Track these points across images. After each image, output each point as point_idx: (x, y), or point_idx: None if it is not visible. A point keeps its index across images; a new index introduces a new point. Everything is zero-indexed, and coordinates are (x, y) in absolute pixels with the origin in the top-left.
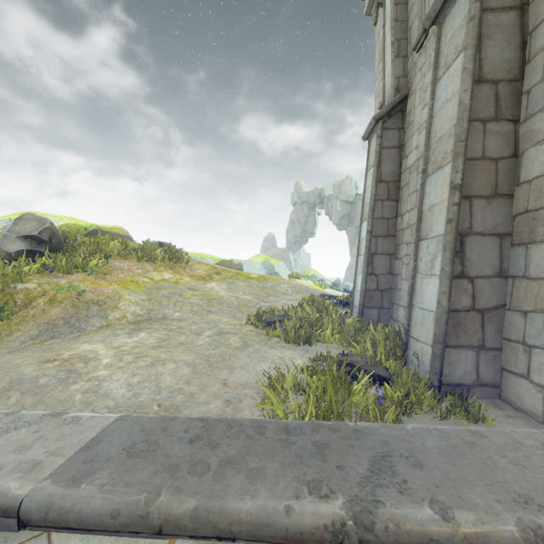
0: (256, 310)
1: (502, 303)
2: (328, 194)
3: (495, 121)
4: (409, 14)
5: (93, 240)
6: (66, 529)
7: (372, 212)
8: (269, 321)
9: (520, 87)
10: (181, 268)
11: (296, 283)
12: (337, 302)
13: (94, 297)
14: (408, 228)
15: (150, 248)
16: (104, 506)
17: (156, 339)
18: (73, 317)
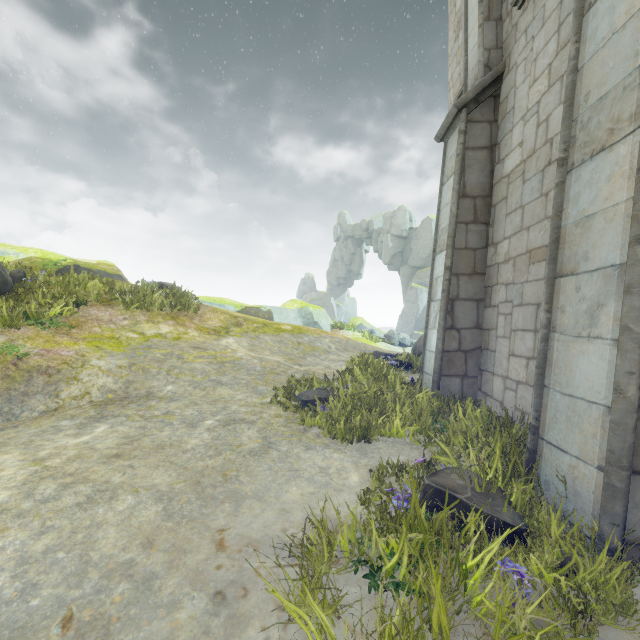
0: (287, 379)
1: None
2: (377, 227)
3: None
4: None
5: (62, 279)
6: None
7: (453, 239)
8: (306, 400)
9: None
10: (187, 317)
11: (341, 337)
12: (397, 363)
13: (43, 363)
14: (507, 262)
15: (145, 291)
16: None
17: (120, 438)
18: (1, 396)
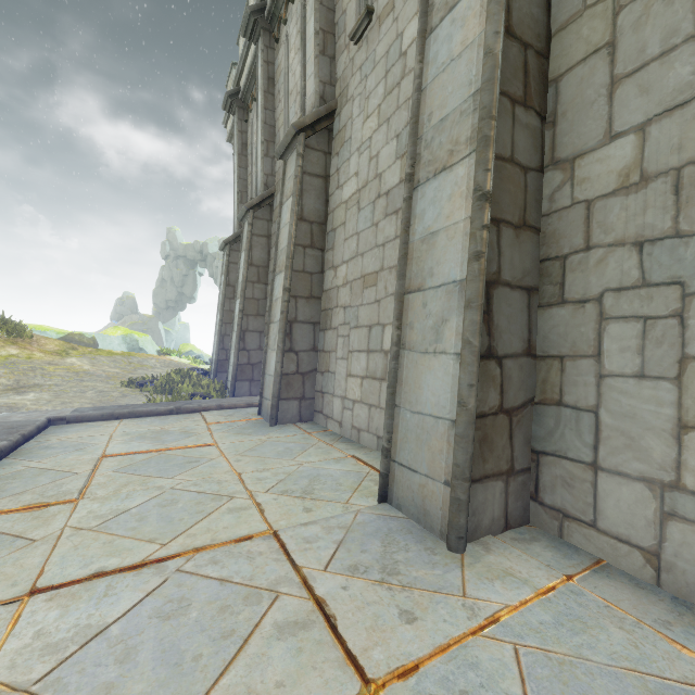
0: (127, 379)
1: (261, 361)
2: (213, 251)
3: (258, 283)
4: (248, 177)
5: None
6: (85, 422)
7: (223, 306)
8: (142, 383)
9: (268, 270)
10: (26, 343)
11: (166, 358)
12: (204, 373)
13: None
14: None
15: None
16: (98, 414)
17: (50, 396)
18: None
